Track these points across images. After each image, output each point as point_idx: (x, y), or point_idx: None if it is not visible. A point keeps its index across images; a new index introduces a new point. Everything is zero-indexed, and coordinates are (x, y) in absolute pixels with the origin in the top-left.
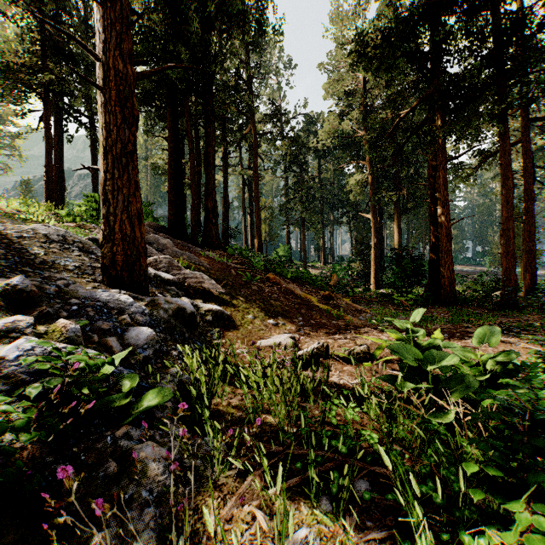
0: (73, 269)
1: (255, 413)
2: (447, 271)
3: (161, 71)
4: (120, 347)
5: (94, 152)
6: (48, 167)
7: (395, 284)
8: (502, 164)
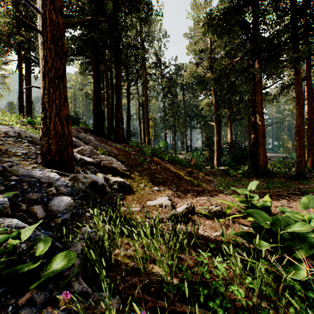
0: (21, 155)
1: (145, 263)
2: (262, 156)
3: (82, 22)
4: (44, 212)
5: None
6: (21, 93)
7: (230, 164)
8: (296, 91)
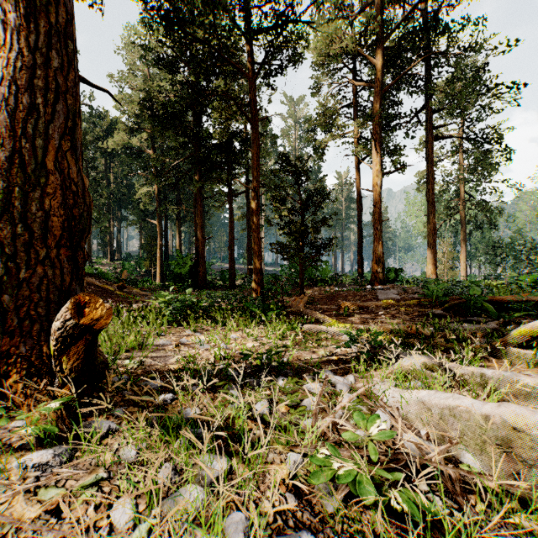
0: None
1: None
2: (202, 268)
3: None
4: None
5: None
6: None
7: (173, 278)
8: (229, 209)
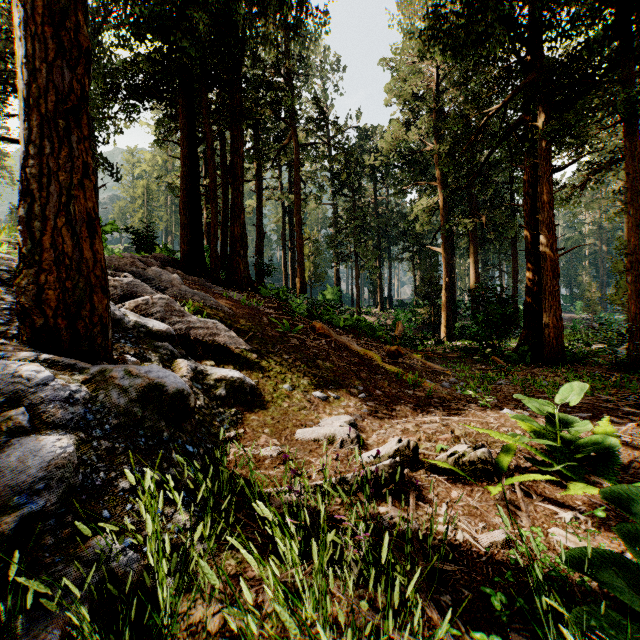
0: None
1: None
2: (553, 318)
3: None
4: None
5: (94, 167)
6: None
7: (478, 335)
8: (629, 174)
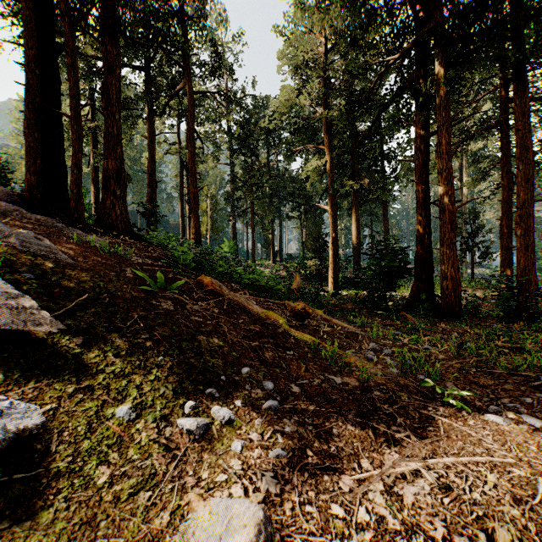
0: None
1: None
2: (451, 270)
3: None
4: None
5: None
6: None
7: (371, 287)
8: (519, 130)
